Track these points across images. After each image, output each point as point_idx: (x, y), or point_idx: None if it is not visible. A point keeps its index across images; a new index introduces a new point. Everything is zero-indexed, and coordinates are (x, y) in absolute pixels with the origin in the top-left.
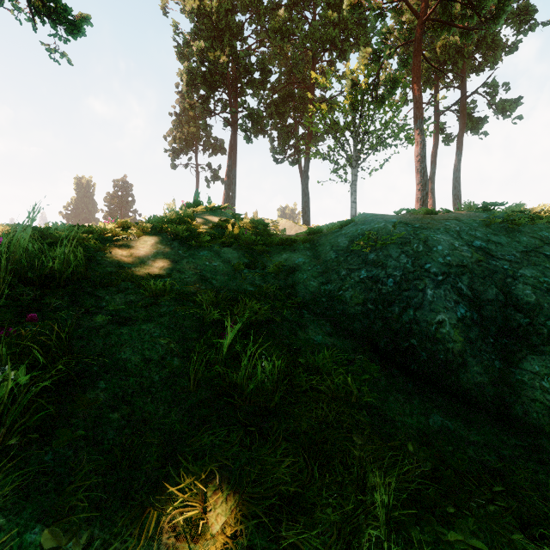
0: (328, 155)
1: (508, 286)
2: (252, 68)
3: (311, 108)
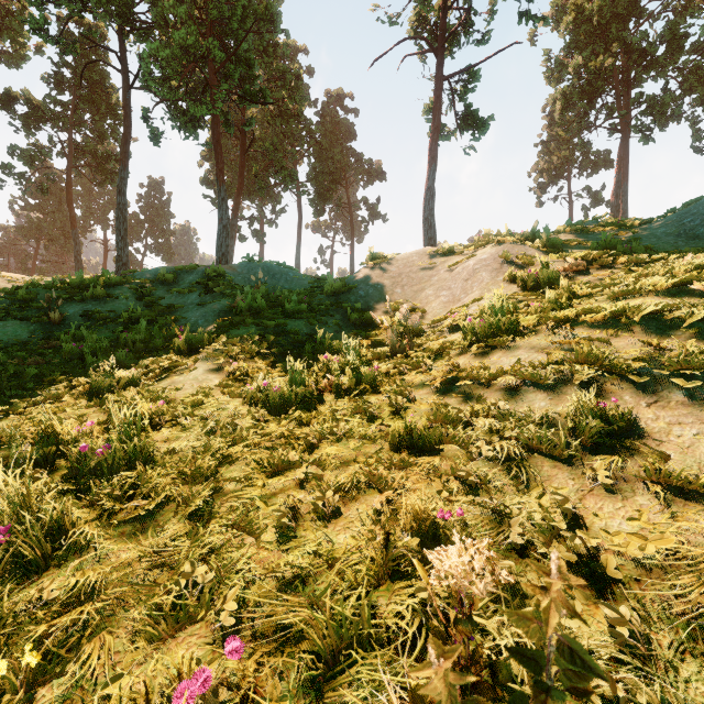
0: None
1: None
2: (651, 49)
3: None
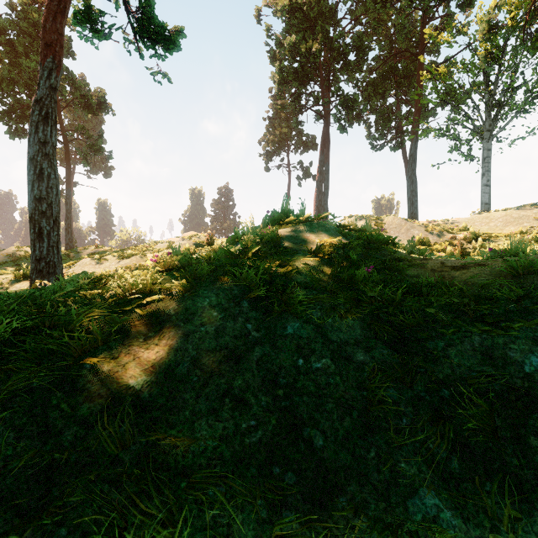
0: (447, 130)
1: None
2: (347, 49)
3: (423, 76)
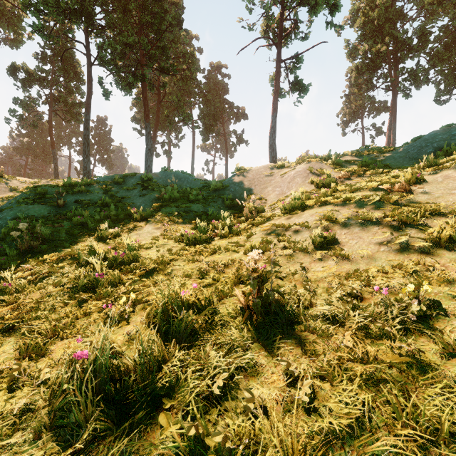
0: None
1: (450, 142)
2: (409, 41)
3: None
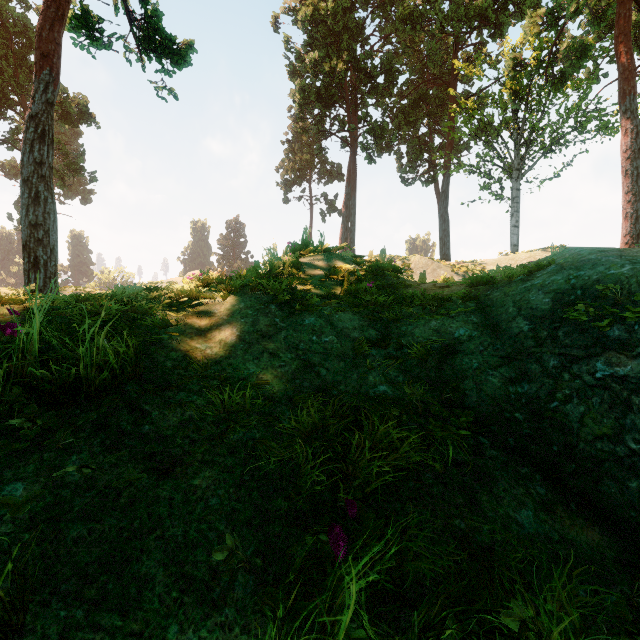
0: (477, 167)
1: None
2: (375, 71)
3: (453, 108)
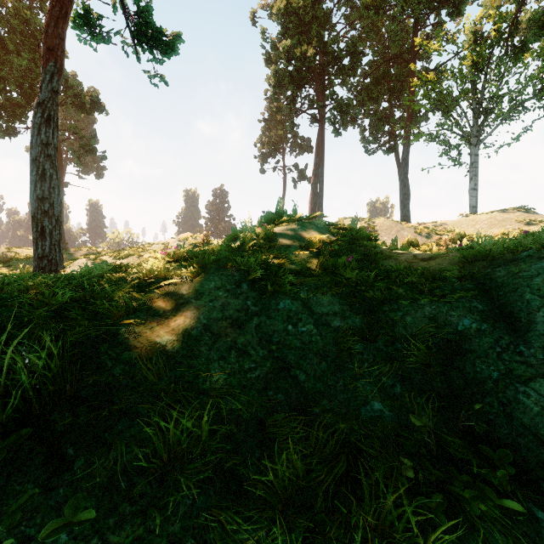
0: (437, 136)
1: None
2: (341, 54)
3: (414, 82)
